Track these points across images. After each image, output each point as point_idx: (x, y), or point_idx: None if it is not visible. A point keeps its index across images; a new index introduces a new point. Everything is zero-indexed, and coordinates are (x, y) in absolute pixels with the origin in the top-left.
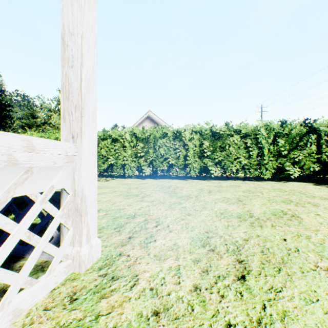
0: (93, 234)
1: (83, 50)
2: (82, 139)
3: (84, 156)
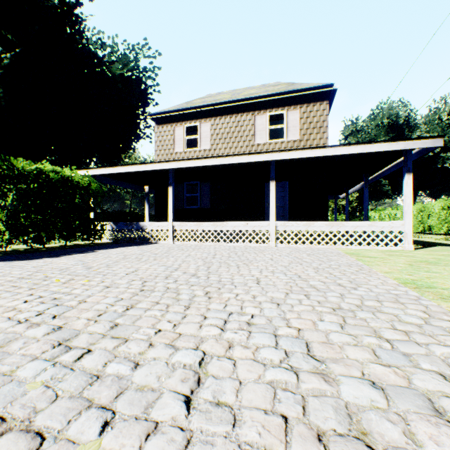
0: (410, 243)
1: (405, 199)
2: (405, 220)
3: (406, 224)
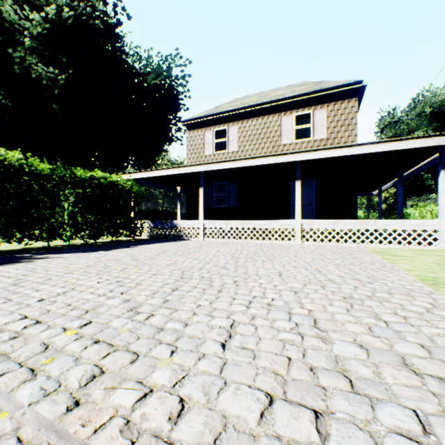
0: None
1: (441, 197)
2: (440, 218)
3: (441, 222)
